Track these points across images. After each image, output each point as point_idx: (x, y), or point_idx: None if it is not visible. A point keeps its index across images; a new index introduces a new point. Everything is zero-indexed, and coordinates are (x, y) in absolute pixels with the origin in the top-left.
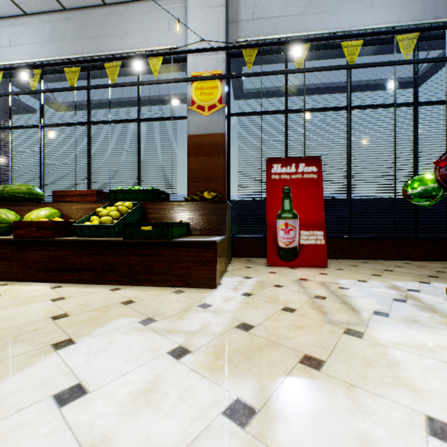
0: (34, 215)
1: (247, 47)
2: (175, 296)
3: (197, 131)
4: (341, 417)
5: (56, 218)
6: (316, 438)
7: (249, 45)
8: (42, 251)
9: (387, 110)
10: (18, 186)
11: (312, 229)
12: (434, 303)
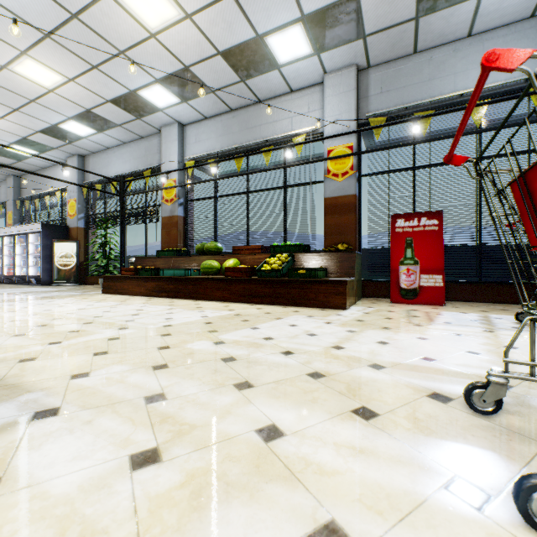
0: (228, 263)
1: (373, 128)
2: (321, 311)
3: (332, 194)
4: (386, 334)
5: (242, 265)
6: (374, 335)
7: (375, 127)
8: (240, 285)
9: (519, 160)
10: (211, 244)
11: (431, 273)
12: (498, 322)
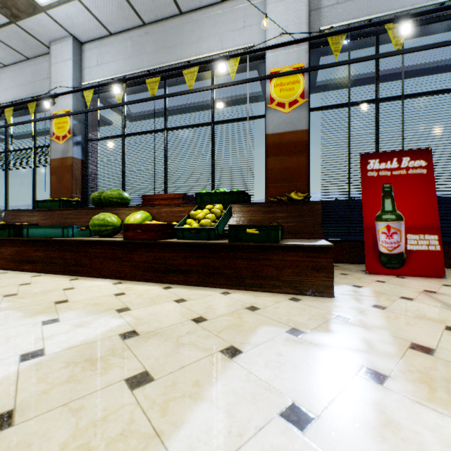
0: (133, 218)
1: (341, 32)
2: (296, 304)
3: (276, 130)
4: None
5: (154, 221)
6: None
7: (343, 30)
8: (149, 253)
9: None
10: (112, 192)
11: (422, 232)
12: None
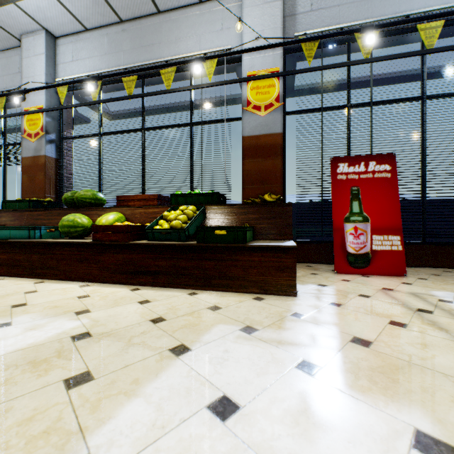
0: (105, 219)
1: (311, 39)
2: (258, 303)
3: (252, 132)
4: None
5: (126, 222)
6: None
7: (314, 37)
8: (118, 254)
9: None
10: (85, 192)
11: (386, 233)
12: None
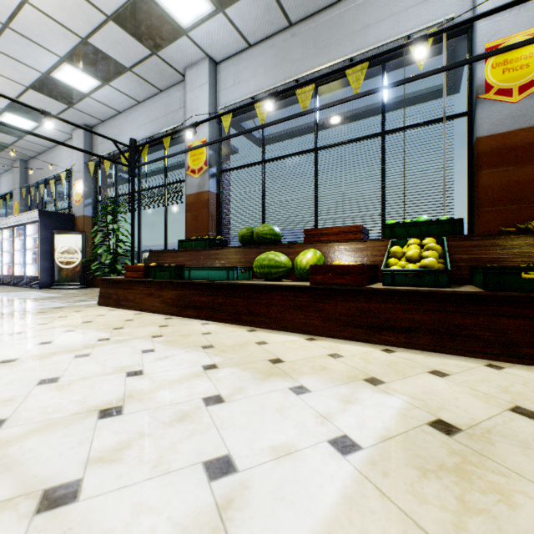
0: (307, 258)
1: None
2: None
3: (495, 129)
4: None
5: (337, 261)
6: None
7: None
8: (347, 302)
9: None
10: (265, 227)
11: None
12: None
